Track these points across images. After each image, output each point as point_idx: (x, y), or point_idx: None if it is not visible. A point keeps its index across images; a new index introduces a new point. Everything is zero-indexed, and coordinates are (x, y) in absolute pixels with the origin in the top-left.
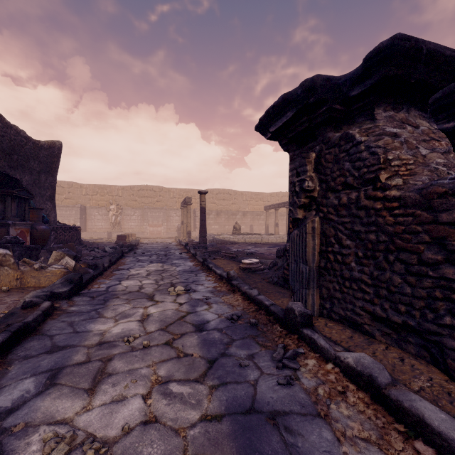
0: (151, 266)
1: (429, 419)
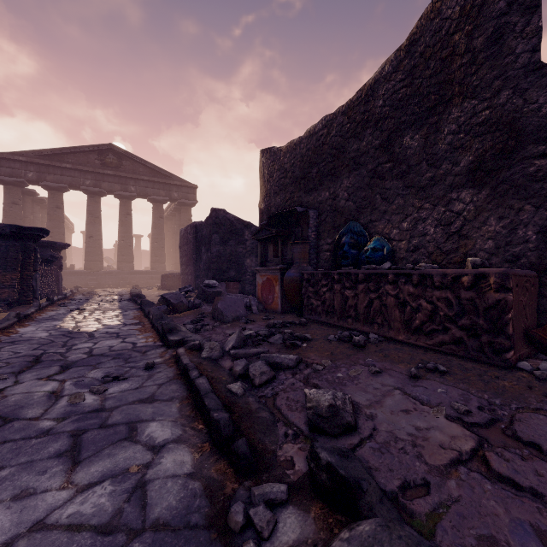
0: (94, 326)
1: (60, 297)
